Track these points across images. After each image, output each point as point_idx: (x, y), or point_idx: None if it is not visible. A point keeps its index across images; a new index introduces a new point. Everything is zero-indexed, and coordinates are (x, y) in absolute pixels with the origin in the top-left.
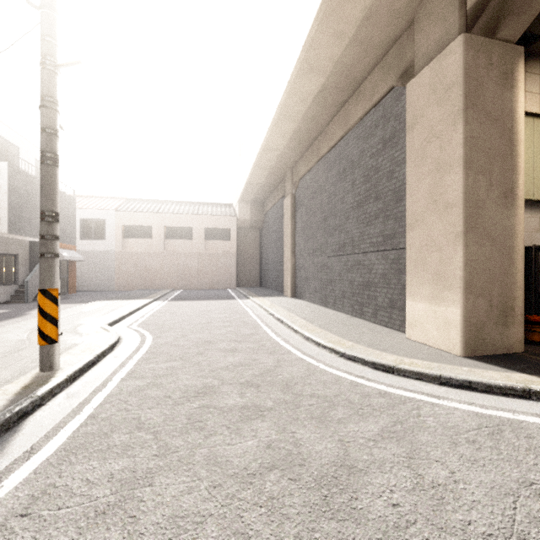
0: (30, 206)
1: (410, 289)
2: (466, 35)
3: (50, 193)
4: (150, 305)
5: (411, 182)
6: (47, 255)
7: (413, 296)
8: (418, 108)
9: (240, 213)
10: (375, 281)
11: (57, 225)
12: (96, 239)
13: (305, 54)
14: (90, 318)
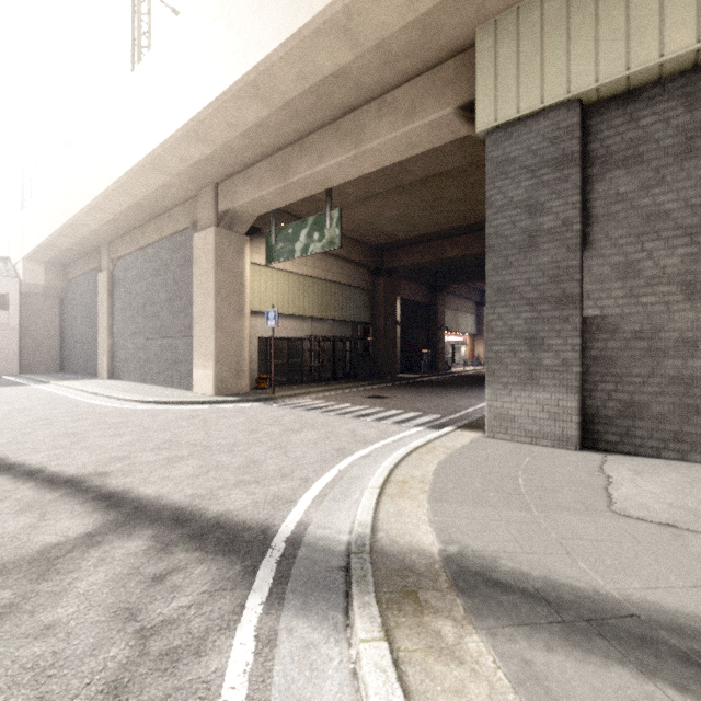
0: None
1: (195, 363)
2: (216, 228)
3: None
4: None
5: (195, 297)
6: None
7: (196, 367)
8: (198, 254)
9: (28, 274)
10: (180, 358)
11: None
12: None
13: (119, 185)
14: None
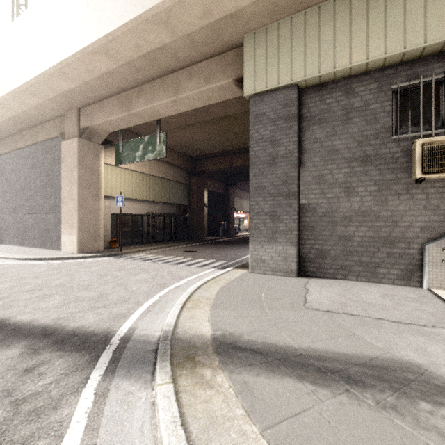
0: None
1: (63, 231)
2: (79, 138)
3: None
4: None
5: (63, 185)
6: None
7: (63, 233)
8: (65, 155)
9: None
10: (51, 228)
11: None
12: None
13: (0, 102)
14: None
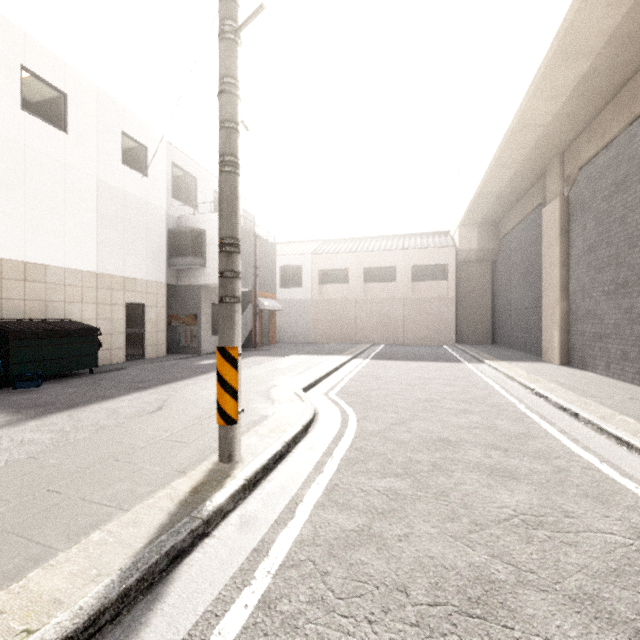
0: None
1: None
2: None
3: (228, 212)
4: (349, 364)
5: None
6: (226, 299)
7: None
8: None
9: (462, 241)
10: None
11: (237, 257)
12: (294, 286)
13: None
14: (285, 377)
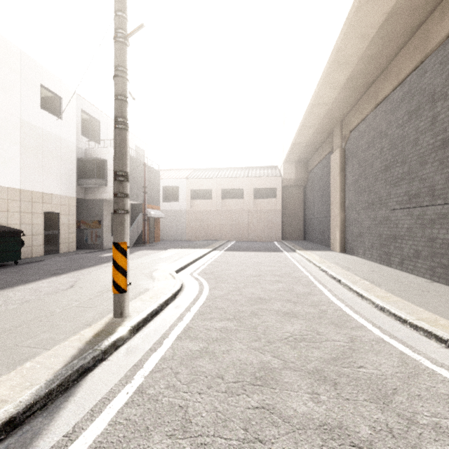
0: (131, 178)
1: None
2: None
3: (120, 155)
4: (209, 254)
5: None
6: (118, 211)
7: None
8: None
9: (285, 172)
10: None
11: (127, 184)
12: (173, 201)
13: None
14: (164, 264)
